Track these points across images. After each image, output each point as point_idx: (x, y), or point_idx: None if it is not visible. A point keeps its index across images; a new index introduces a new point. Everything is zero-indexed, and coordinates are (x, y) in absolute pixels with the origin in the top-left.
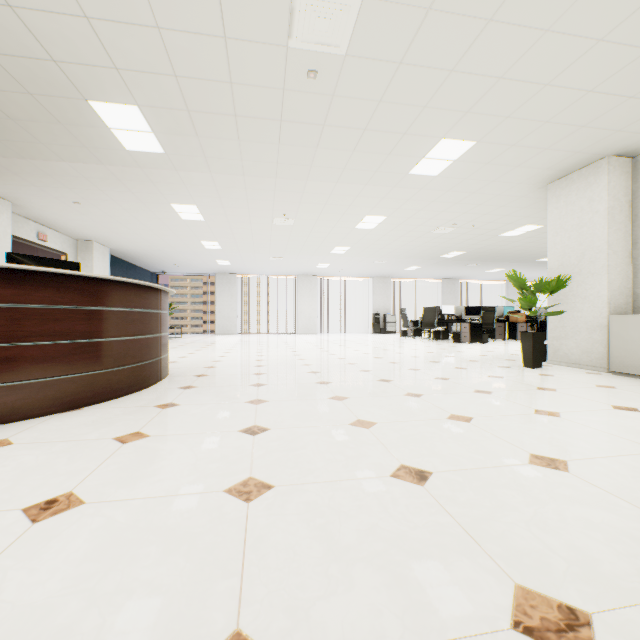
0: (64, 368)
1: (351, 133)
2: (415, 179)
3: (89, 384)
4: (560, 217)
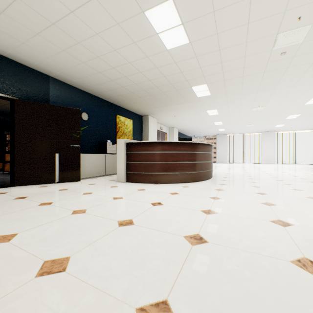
0: (192, 170)
1: (303, 66)
2: None
3: (197, 175)
4: None
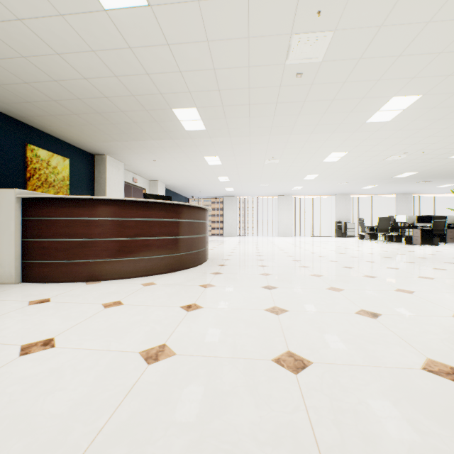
0: (168, 251)
1: (323, 103)
2: (371, 125)
3: (178, 260)
4: None
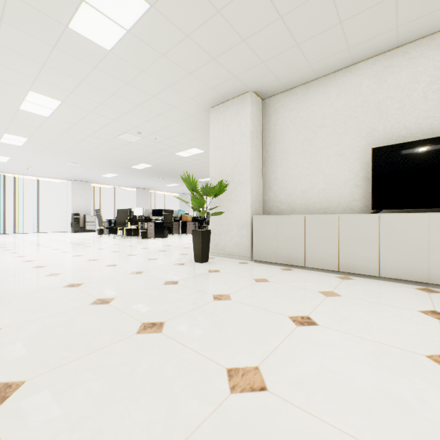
0: None
1: None
2: (82, 44)
3: None
4: (220, 136)
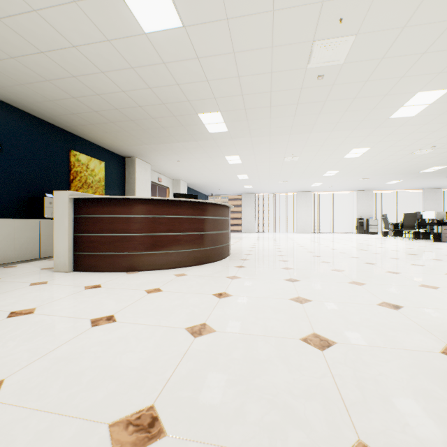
0: (196, 245)
1: (344, 102)
2: (394, 121)
3: (204, 254)
4: None
